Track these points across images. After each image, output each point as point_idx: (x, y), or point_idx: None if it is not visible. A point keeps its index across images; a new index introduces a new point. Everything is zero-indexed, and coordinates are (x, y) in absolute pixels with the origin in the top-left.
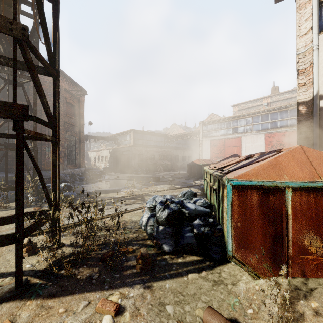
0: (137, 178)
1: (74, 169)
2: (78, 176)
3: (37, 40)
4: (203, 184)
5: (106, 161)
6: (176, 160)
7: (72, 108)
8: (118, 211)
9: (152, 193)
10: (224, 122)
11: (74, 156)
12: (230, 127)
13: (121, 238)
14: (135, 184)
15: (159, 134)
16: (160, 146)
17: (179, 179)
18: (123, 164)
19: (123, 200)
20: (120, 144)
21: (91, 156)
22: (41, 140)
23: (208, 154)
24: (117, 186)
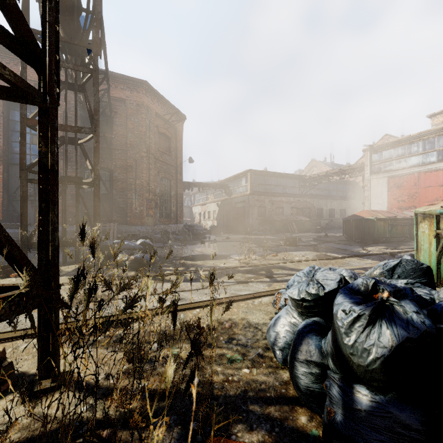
0: (256, 240)
1: (169, 226)
2: (174, 235)
3: (98, 8)
4: (386, 254)
5: (213, 218)
6: (318, 216)
7: (167, 140)
8: (221, 295)
9: (285, 264)
10: (419, 141)
11: (170, 207)
12: (434, 150)
13: (218, 382)
14: (254, 248)
15: (290, 175)
16: (292, 194)
17: (331, 244)
18: (236, 221)
19: (233, 273)
20: (232, 193)
21: (195, 211)
22: (4, 95)
23: (382, 202)
24: (226, 250)
